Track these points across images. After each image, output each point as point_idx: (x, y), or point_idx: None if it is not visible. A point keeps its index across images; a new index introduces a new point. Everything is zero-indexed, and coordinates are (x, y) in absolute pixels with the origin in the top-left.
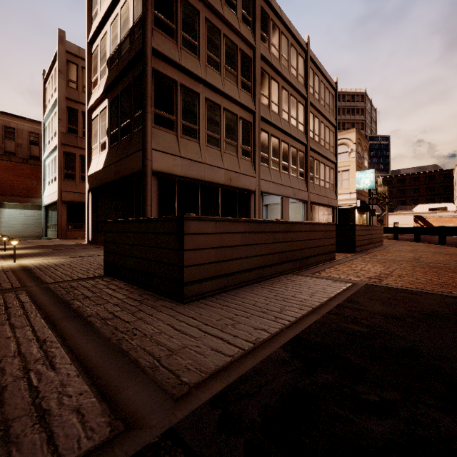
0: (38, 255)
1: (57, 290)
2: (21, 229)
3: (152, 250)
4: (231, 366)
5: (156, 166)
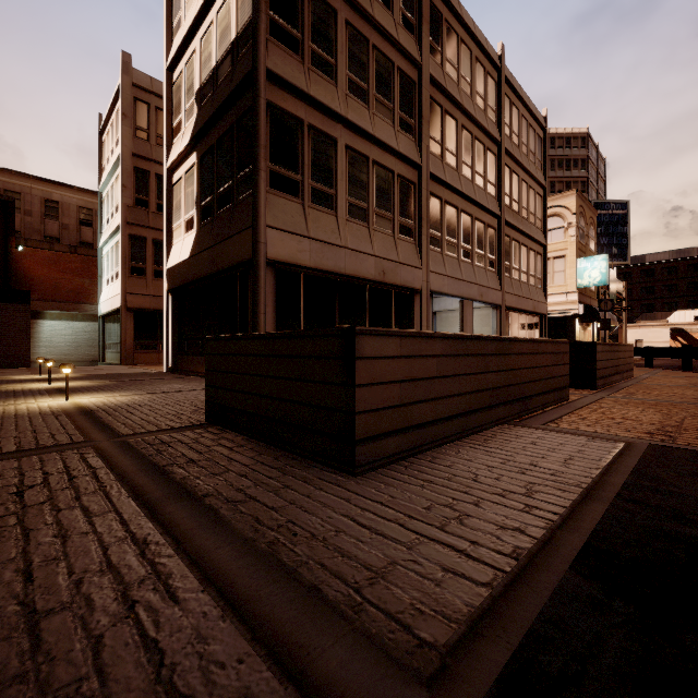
0: (98, 389)
1: (142, 448)
2: (67, 350)
3: (293, 385)
4: (499, 608)
5: (272, 252)
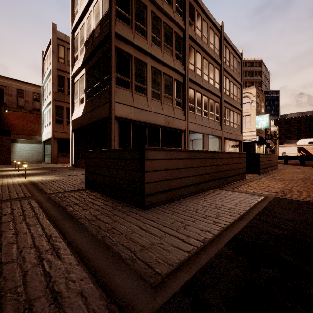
0: (40, 174)
1: (55, 199)
2: (28, 157)
3: (120, 171)
4: (191, 260)
5: (117, 113)
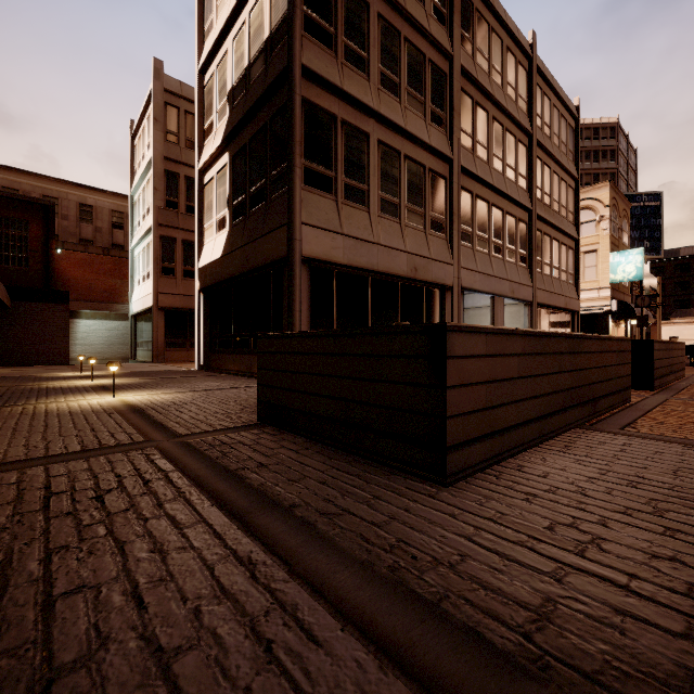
0: (140, 386)
1: (205, 450)
2: (101, 348)
3: (365, 386)
4: None
5: (307, 249)
